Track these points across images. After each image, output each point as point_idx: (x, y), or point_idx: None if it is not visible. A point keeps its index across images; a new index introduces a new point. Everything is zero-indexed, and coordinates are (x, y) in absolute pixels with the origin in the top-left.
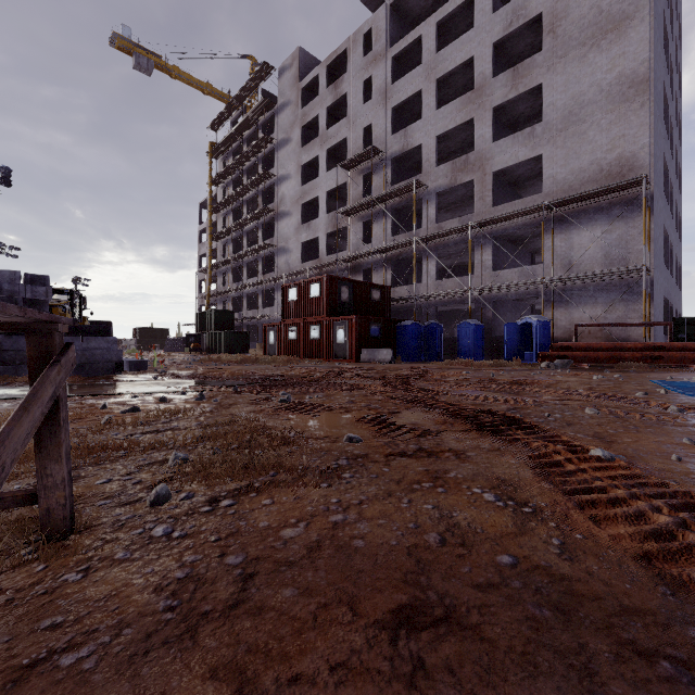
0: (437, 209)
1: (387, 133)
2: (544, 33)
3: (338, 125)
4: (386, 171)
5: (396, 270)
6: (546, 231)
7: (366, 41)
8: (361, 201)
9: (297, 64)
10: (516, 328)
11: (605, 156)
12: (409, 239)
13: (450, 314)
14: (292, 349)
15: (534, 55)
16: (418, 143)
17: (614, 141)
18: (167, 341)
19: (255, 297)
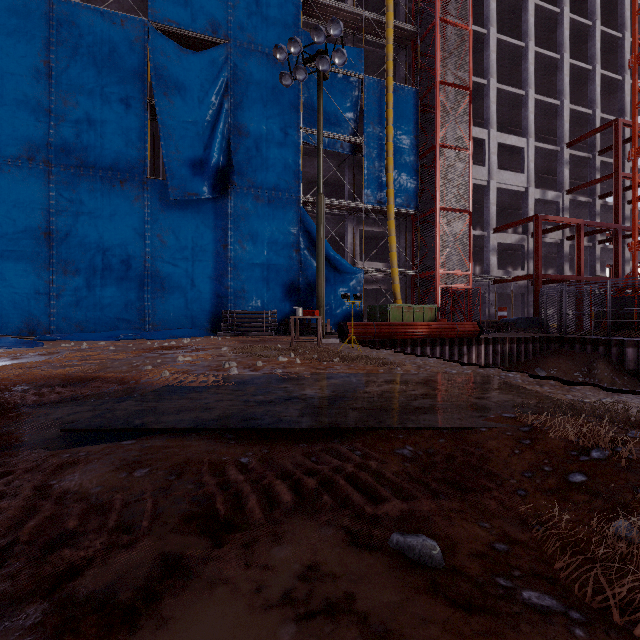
0: None
1: None
2: None
3: None
4: None
5: None
6: None
7: None
8: None
9: None
10: None
11: None
12: None
13: None
14: None
15: None
16: None
17: None
18: None
19: None
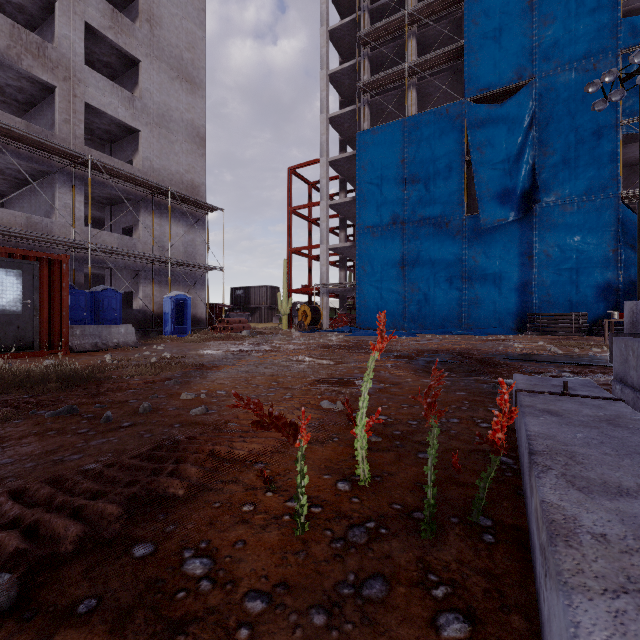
0: None
1: None
2: (144, 15)
3: None
4: None
5: None
6: (145, 209)
7: None
8: None
9: None
10: (174, 303)
11: (185, 174)
12: None
13: None
14: None
15: (135, 25)
16: None
17: (190, 167)
18: None
19: None
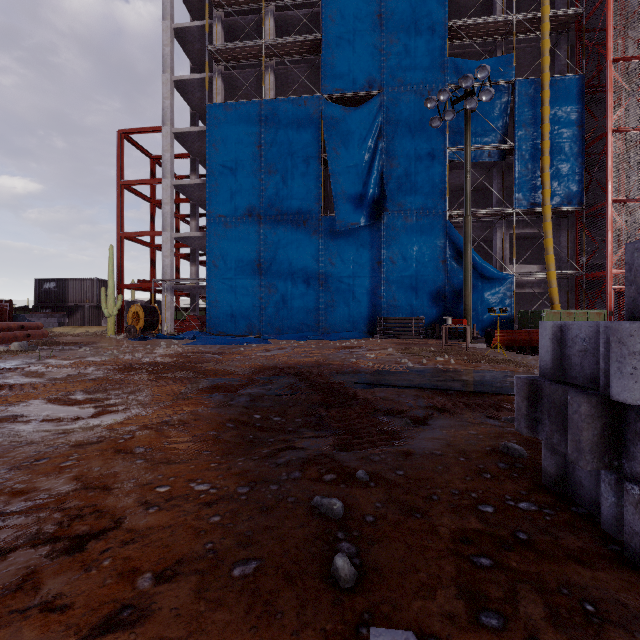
0: None
1: None
2: None
3: None
4: None
5: None
6: None
7: None
8: None
9: None
10: None
11: None
12: None
13: None
14: None
15: None
16: None
17: None
18: None
19: None
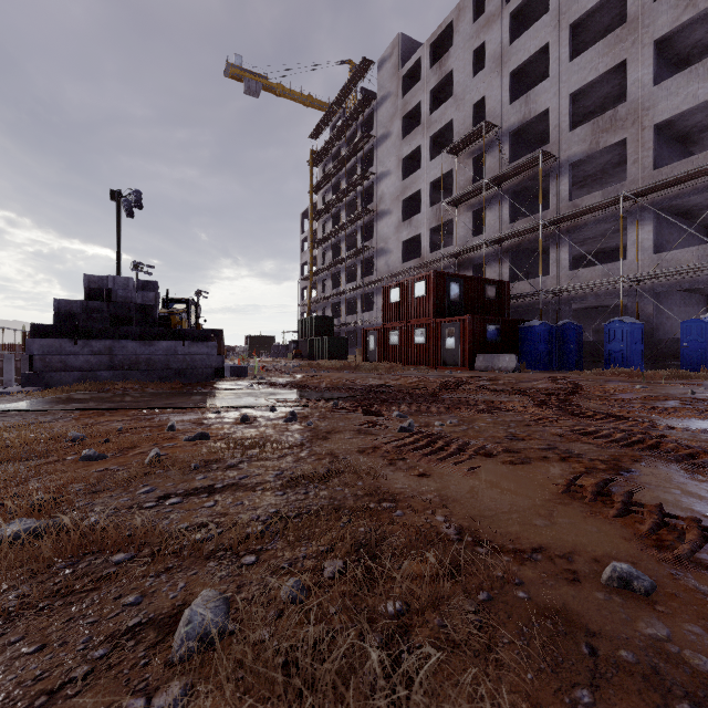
0: (570, 183)
1: (502, 103)
2: None
3: (443, 107)
4: (501, 148)
5: (514, 263)
6: None
7: (476, 6)
8: (470, 187)
9: (397, 52)
10: (700, 326)
11: None
12: (534, 223)
13: (583, 313)
14: (394, 355)
15: None
16: (544, 108)
17: None
18: (273, 348)
19: (354, 302)
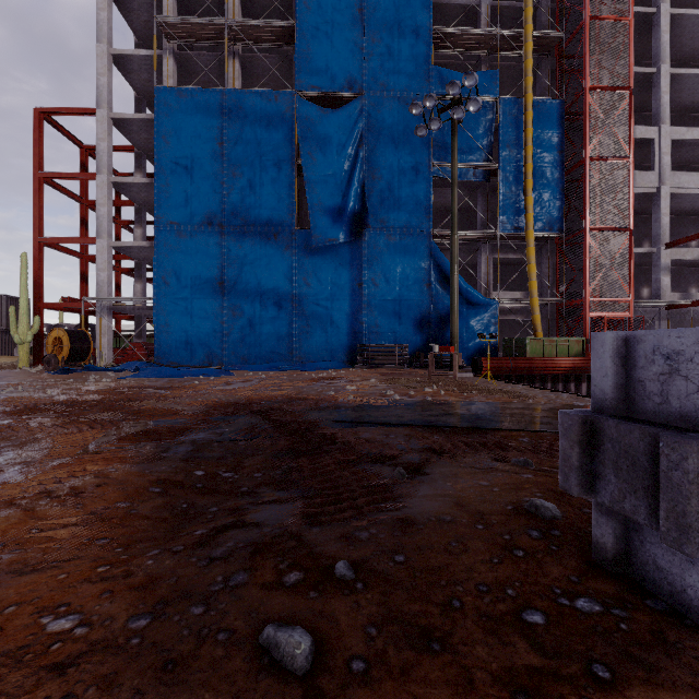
0: None
1: None
2: None
3: None
4: None
5: None
6: None
7: None
8: None
9: None
10: None
11: None
12: None
13: None
14: None
15: None
16: None
17: None
18: None
19: None
